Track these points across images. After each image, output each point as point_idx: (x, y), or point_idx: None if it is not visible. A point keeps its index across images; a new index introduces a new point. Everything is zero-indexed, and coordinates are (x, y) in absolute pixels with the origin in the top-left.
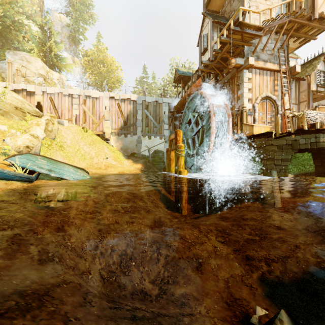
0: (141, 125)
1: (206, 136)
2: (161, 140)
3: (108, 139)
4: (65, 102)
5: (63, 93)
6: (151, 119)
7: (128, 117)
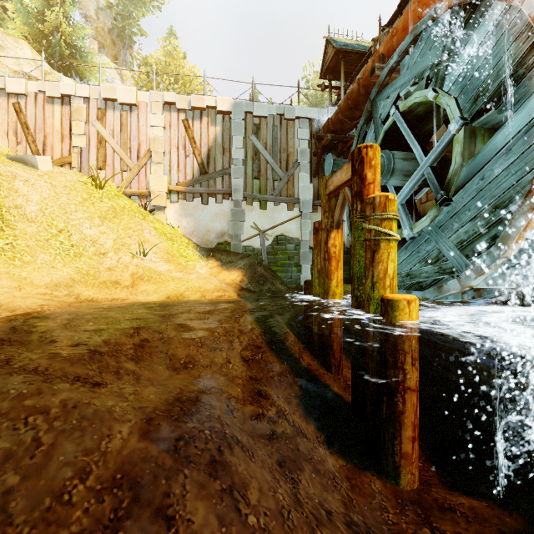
0: (243, 173)
1: (504, 155)
2: (291, 211)
3: (160, 209)
4: (54, 116)
5: (48, 93)
6: (267, 160)
7: (210, 154)
